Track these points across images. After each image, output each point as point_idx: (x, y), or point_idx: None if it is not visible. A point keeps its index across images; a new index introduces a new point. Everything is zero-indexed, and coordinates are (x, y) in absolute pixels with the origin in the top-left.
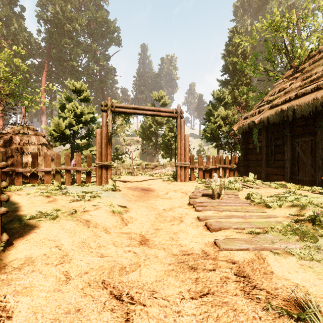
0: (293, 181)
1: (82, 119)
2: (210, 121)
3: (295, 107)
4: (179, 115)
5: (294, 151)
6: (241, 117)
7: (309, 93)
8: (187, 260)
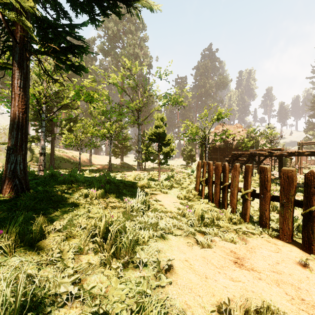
0: None
1: None
2: None
3: None
4: None
5: None
6: None
7: None
8: None
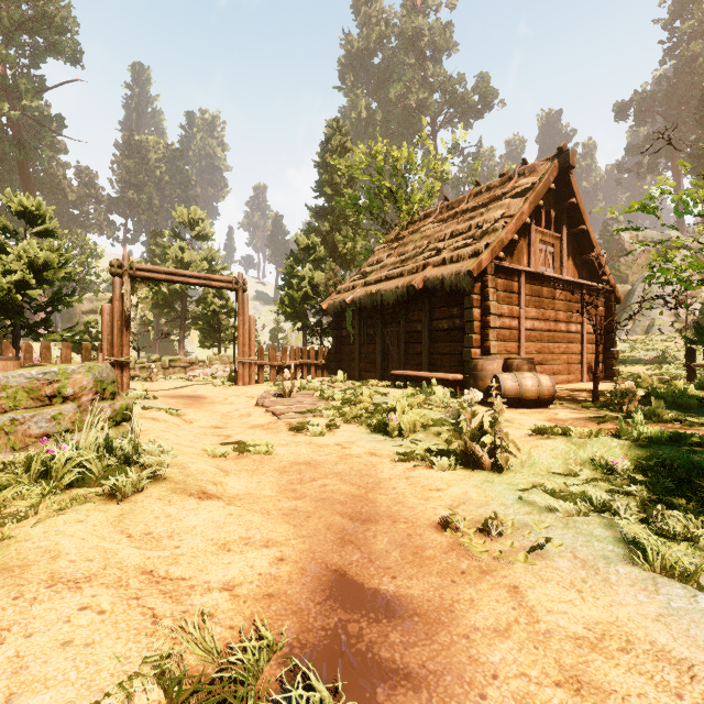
0: (384, 379)
1: (44, 275)
2: (292, 285)
3: (383, 292)
4: (242, 287)
5: (385, 343)
6: (335, 288)
7: (397, 277)
8: (257, 426)
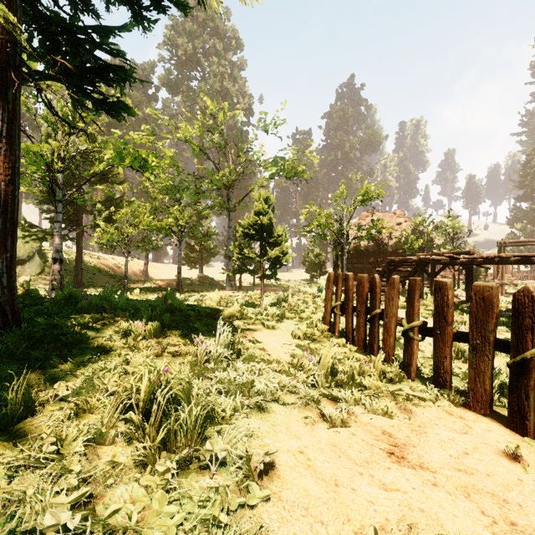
0: None
1: None
2: None
3: None
4: None
5: None
6: None
7: None
8: None
